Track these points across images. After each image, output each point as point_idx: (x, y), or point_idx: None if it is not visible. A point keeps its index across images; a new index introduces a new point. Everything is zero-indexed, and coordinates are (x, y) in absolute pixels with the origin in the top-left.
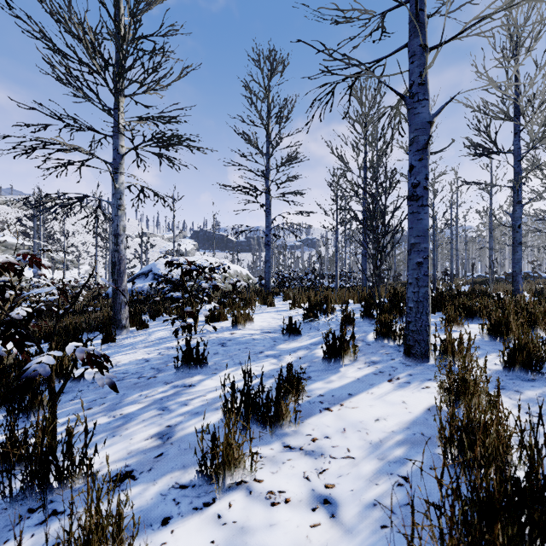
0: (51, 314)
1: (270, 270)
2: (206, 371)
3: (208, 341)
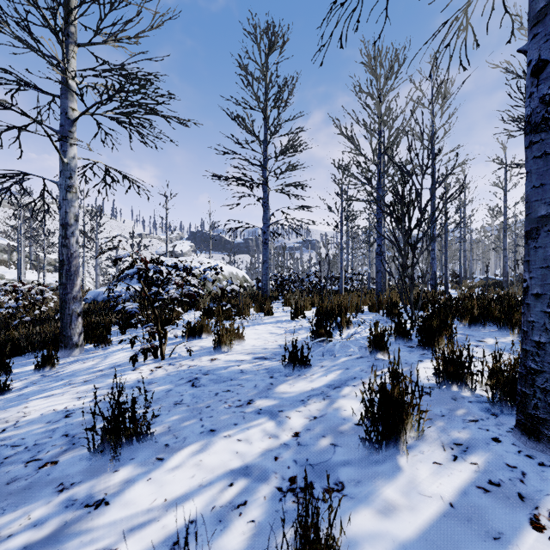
0: (4, 324)
1: (267, 271)
2: (147, 452)
3: (175, 374)
